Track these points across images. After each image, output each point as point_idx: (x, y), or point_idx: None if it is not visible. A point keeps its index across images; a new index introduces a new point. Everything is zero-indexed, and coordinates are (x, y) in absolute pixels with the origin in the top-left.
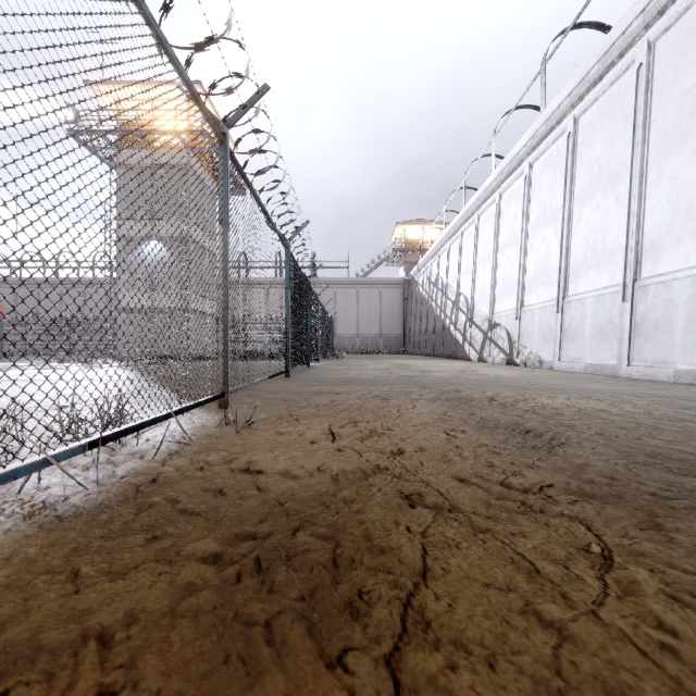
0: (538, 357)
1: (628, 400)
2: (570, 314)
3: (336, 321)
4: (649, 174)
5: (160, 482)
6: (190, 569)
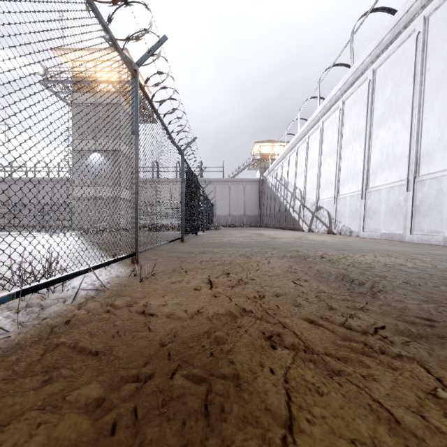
0: (349, 228)
1: (416, 257)
2: (370, 200)
3: (215, 206)
4: (425, 105)
5: (72, 323)
6: (68, 420)
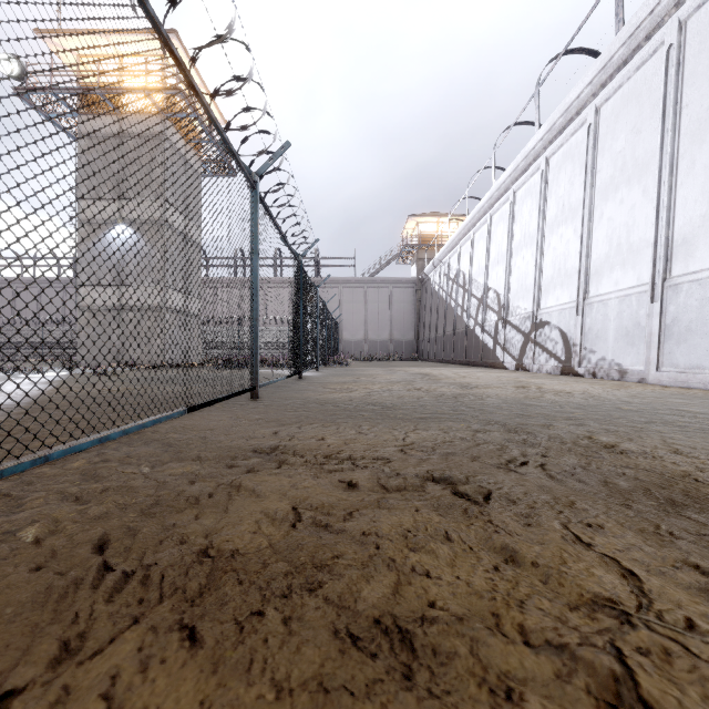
0: (617, 365)
1: None
2: (677, 303)
3: (342, 324)
4: None
5: None
6: None
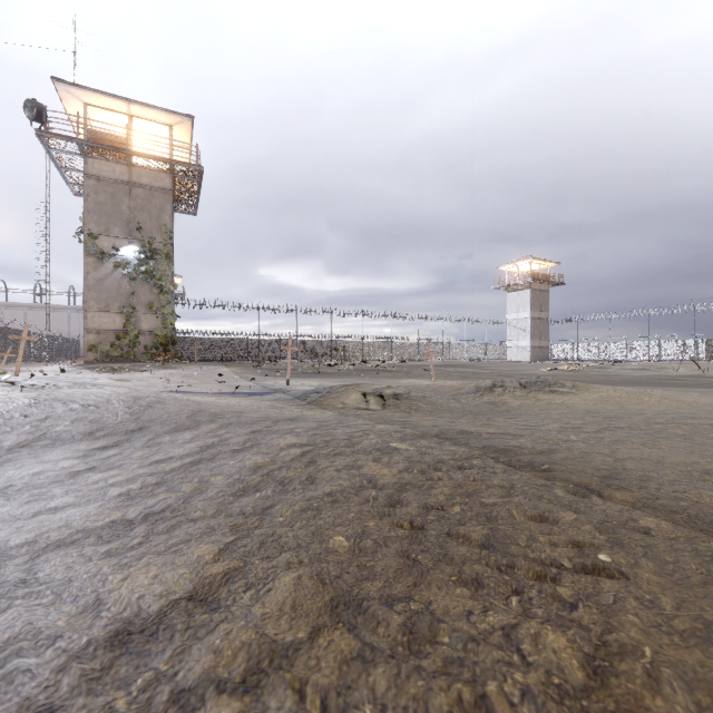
0: None
1: None
2: None
3: None
4: None
5: None
6: None
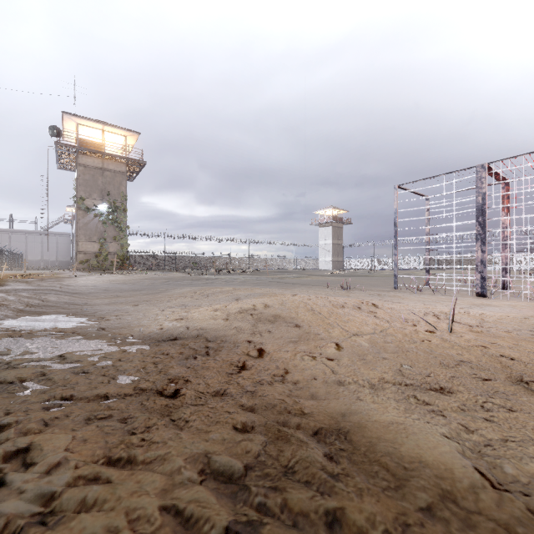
0: None
1: None
2: None
3: (27, 252)
4: None
5: None
6: None
